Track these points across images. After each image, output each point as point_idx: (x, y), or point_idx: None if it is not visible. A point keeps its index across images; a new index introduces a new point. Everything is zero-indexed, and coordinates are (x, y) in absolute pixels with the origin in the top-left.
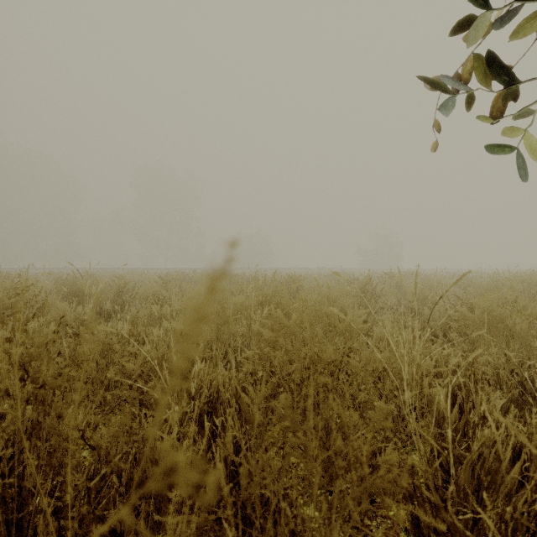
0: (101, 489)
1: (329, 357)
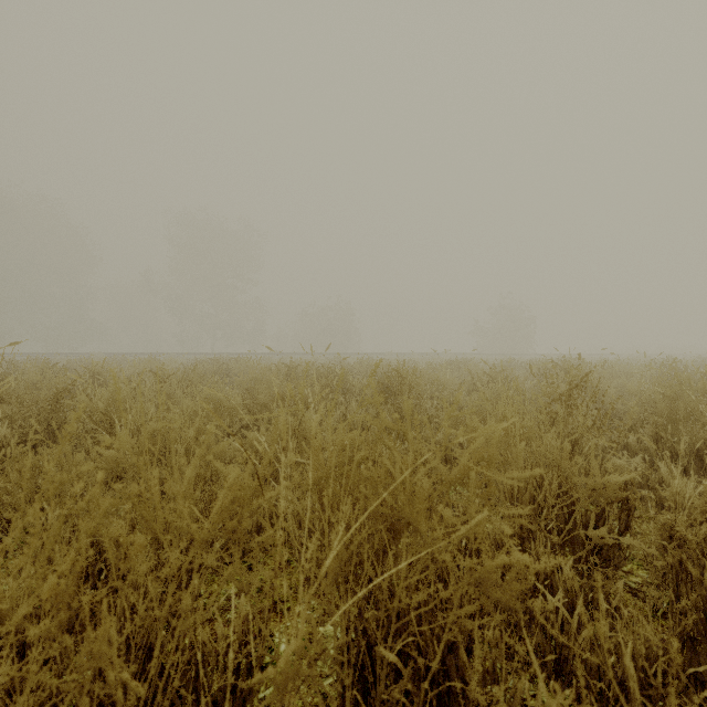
0: None
1: None
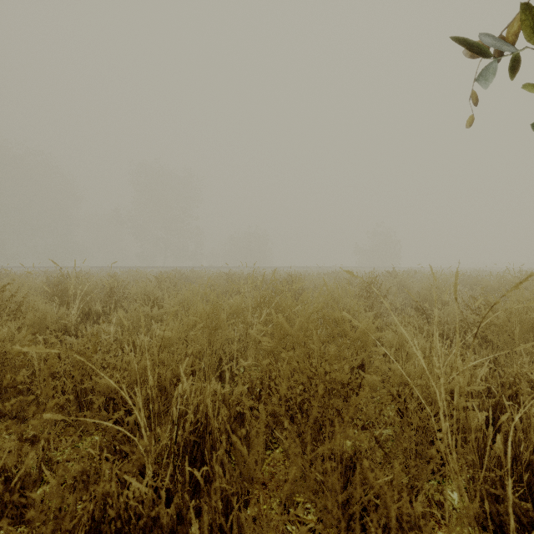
0: None
1: (344, 377)
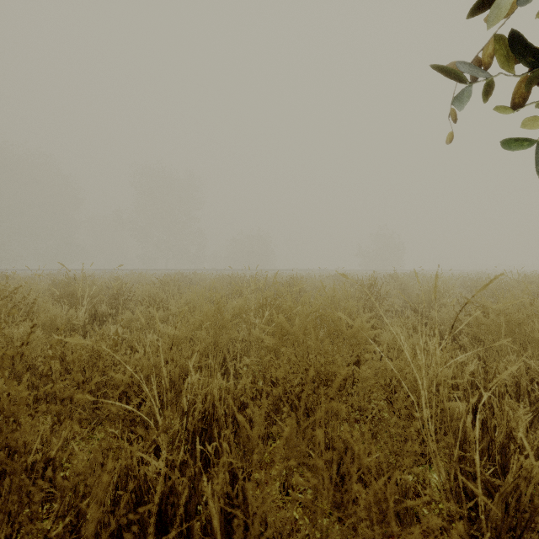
0: (74, 527)
1: (337, 369)
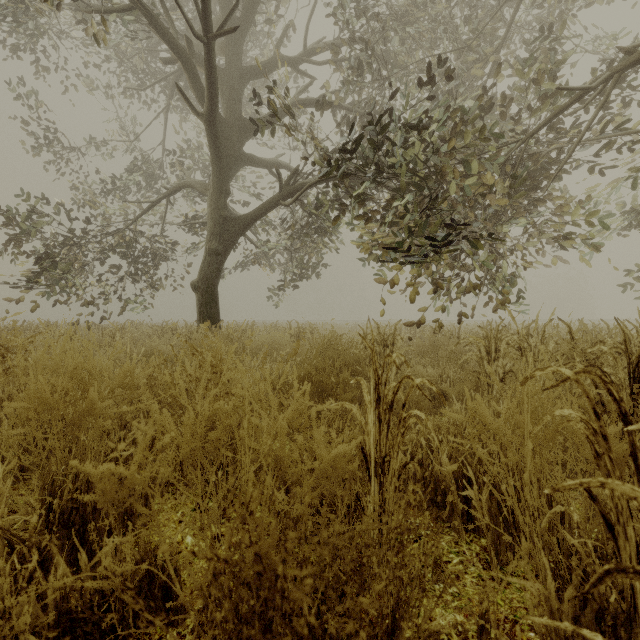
0: None
1: None
